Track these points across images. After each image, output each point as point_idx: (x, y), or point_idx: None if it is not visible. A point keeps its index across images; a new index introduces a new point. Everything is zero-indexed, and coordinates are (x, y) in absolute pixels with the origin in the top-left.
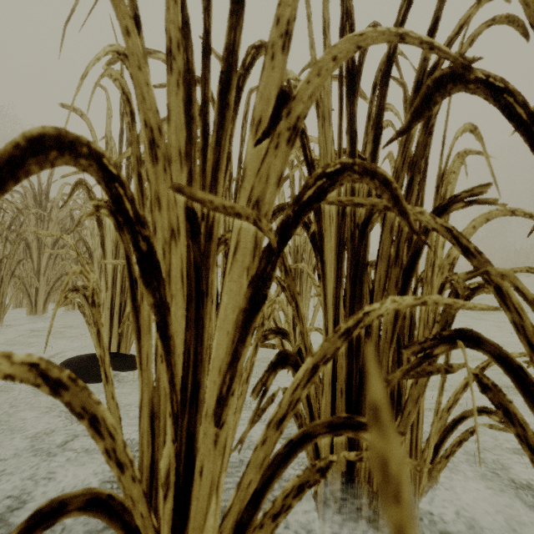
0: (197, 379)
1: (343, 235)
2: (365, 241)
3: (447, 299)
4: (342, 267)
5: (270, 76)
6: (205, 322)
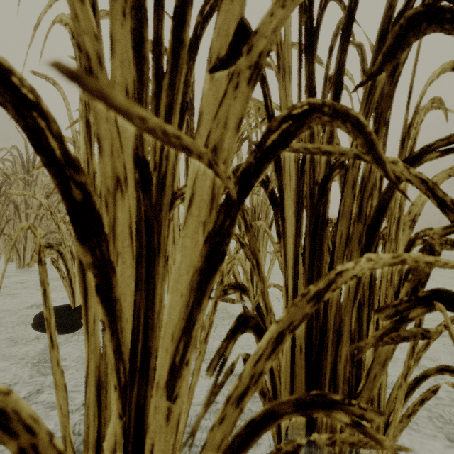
0: (147, 346)
1: (302, 192)
2: (325, 197)
3: (428, 257)
4: (301, 224)
5: (229, 8)
6: (157, 282)
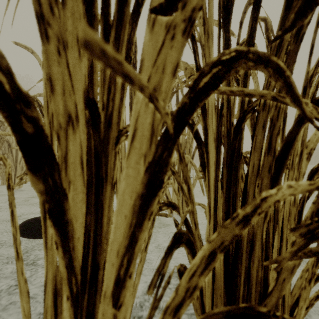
0: (96, 260)
1: (220, 132)
2: (240, 135)
3: None
4: (220, 156)
5: None
6: (104, 206)
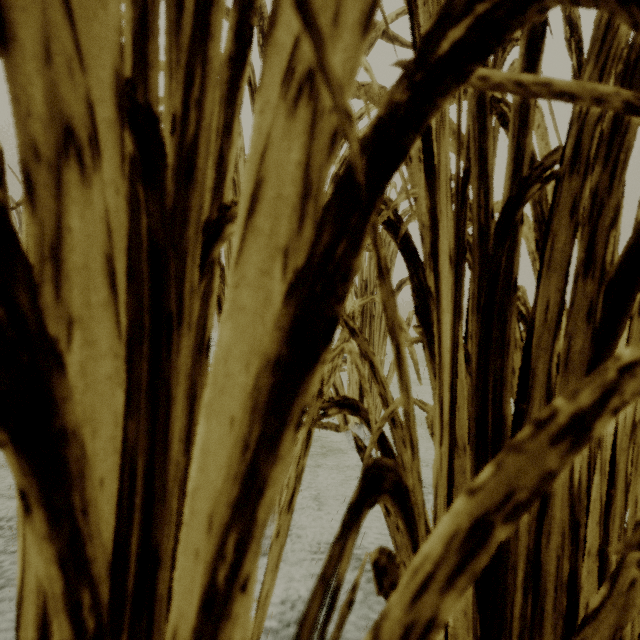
0: (151, 541)
1: (463, 233)
2: (512, 238)
3: None
4: (461, 290)
5: None
6: (174, 391)
